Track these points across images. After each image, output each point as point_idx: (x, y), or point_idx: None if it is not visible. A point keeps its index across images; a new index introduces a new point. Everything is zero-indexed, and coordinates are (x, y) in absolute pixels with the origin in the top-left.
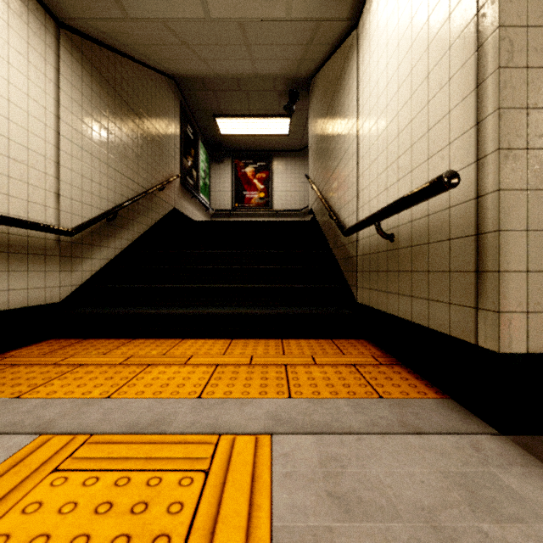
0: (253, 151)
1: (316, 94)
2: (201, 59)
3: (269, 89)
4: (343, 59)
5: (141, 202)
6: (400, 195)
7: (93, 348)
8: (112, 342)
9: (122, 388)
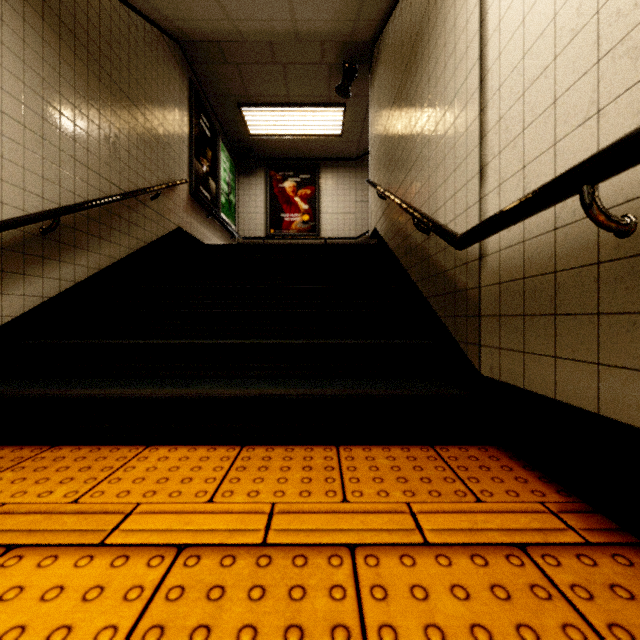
0: (294, 160)
1: (383, 58)
2: None
3: (315, 61)
4: None
5: (116, 211)
6: None
7: None
8: (2, 455)
9: None
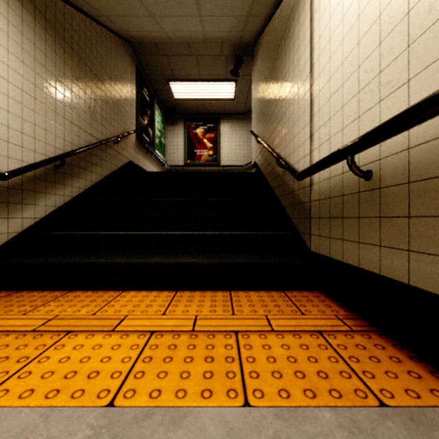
0: (203, 114)
1: (260, 54)
2: (151, 15)
3: (217, 54)
4: (291, 2)
5: (94, 152)
6: (383, 119)
7: (18, 304)
8: (45, 295)
9: (8, 380)
